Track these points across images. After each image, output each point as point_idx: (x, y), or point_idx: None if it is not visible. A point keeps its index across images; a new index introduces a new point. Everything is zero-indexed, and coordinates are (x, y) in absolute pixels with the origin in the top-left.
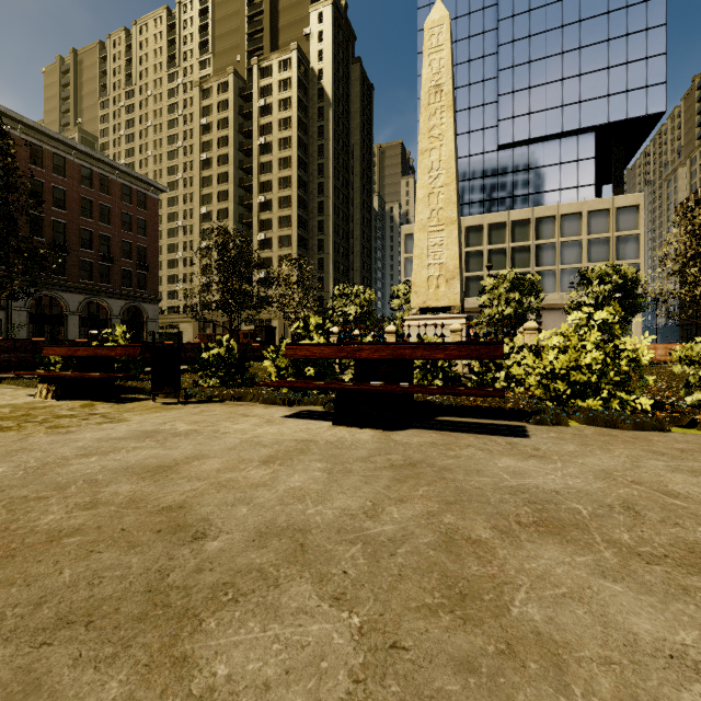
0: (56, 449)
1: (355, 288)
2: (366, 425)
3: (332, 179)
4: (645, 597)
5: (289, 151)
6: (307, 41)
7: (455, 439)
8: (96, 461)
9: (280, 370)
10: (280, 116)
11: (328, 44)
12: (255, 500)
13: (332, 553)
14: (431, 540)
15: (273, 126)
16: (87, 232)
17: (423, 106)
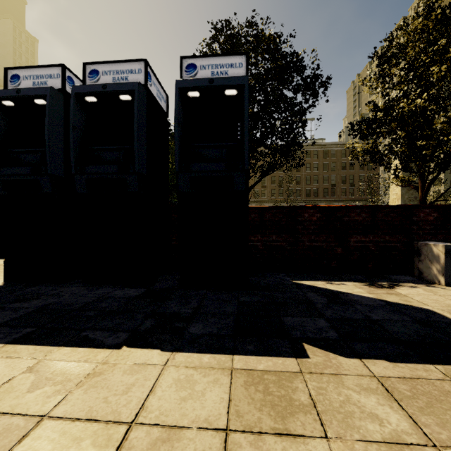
0: None
1: None
2: None
3: None
4: None
5: None
6: None
7: None
8: None
9: None
10: None
11: None
12: None
13: None
14: None
15: None
16: (344, 176)
17: None
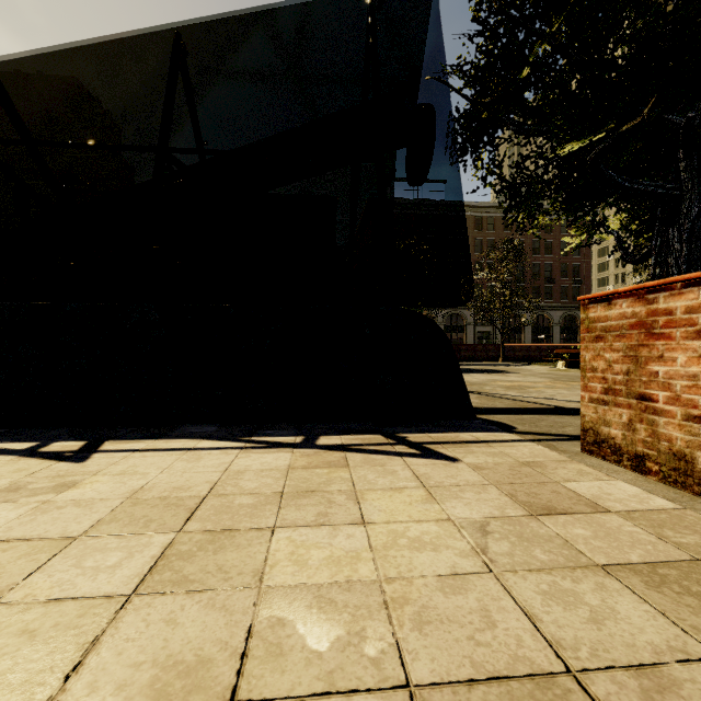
0: None
1: None
2: None
3: None
4: None
5: None
6: None
7: None
8: None
9: None
10: None
11: None
12: None
13: None
14: None
15: None
16: (536, 265)
17: None
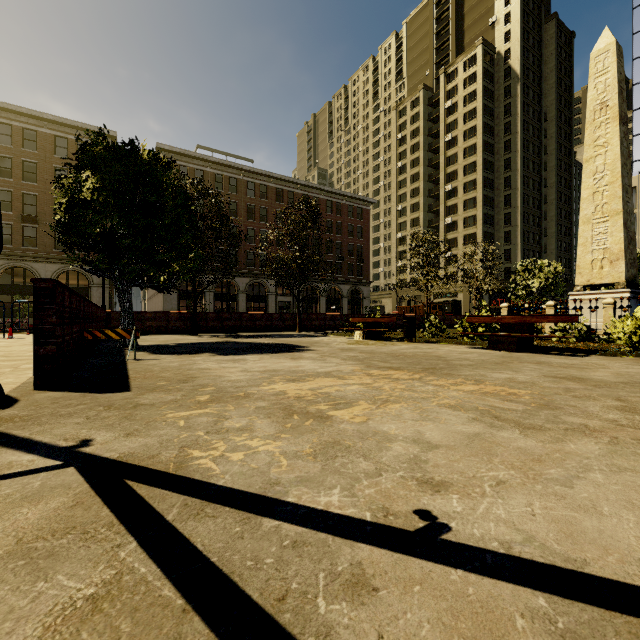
0: (391, 348)
1: (538, 263)
2: (502, 350)
3: (520, 152)
4: (539, 366)
5: (474, 139)
6: (492, 29)
7: (541, 355)
8: (406, 350)
9: (464, 330)
10: (465, 110)
11: (515, 22)
12: (456, 356)
13: (474, 360)
14: (499, 361)
15: (458, 121)
16: (329, 243)
17: (587, 123)
